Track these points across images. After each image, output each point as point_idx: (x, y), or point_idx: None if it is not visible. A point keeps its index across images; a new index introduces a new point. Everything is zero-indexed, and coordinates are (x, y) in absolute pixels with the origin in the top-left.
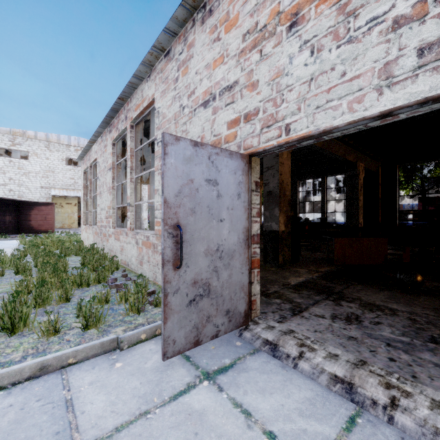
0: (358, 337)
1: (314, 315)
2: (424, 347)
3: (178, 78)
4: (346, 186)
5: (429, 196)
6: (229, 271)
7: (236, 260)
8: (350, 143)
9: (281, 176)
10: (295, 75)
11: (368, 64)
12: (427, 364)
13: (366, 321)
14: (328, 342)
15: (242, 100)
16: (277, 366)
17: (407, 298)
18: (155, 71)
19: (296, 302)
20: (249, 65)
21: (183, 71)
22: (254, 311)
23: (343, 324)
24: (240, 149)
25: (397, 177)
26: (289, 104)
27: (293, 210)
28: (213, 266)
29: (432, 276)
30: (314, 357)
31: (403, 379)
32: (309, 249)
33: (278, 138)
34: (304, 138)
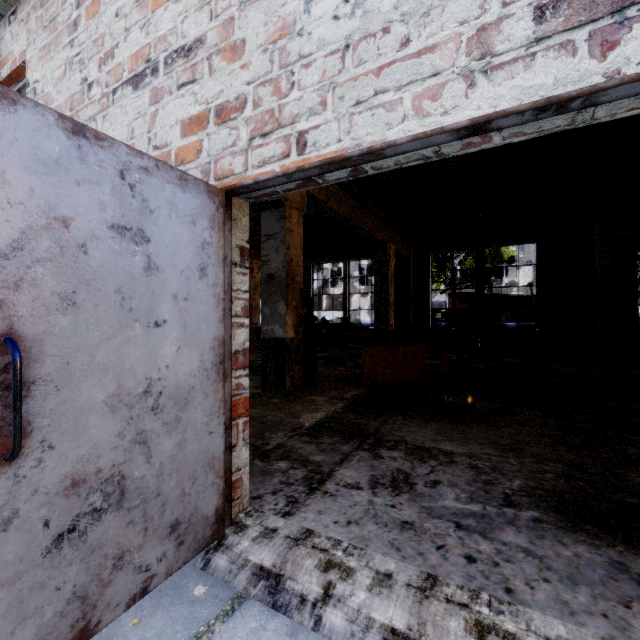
0: (415, 519)
1: (344, 485)
2: (502, 518)
3: (78, 22)
4: (375, 275)
5: (458, 293)
6: (178, 435)
7: (195, 409)
8: (381, 215)
9: (289, 251)
10: (317, 37)
11: (450, 28)
12: (517, 554)
13: (419, 483)
14: (373, 545)
15: (212, 78)
16: (281, 634)
17: (459, 431)
18: (26, 1)
19: (314, 463)
20: (226, 8)
21: (90, 7)
22: (237, 502)
23: (389, 495)
24: (209, 178)
25: (429, 267)
26: (304, 92)
27: (306, 305)
28: (134, 431)
29: (475, 392)
30: (352, 593)
31: (497, 603)
32: (328, 363)
33: (282, 159)
34: (334, 162)
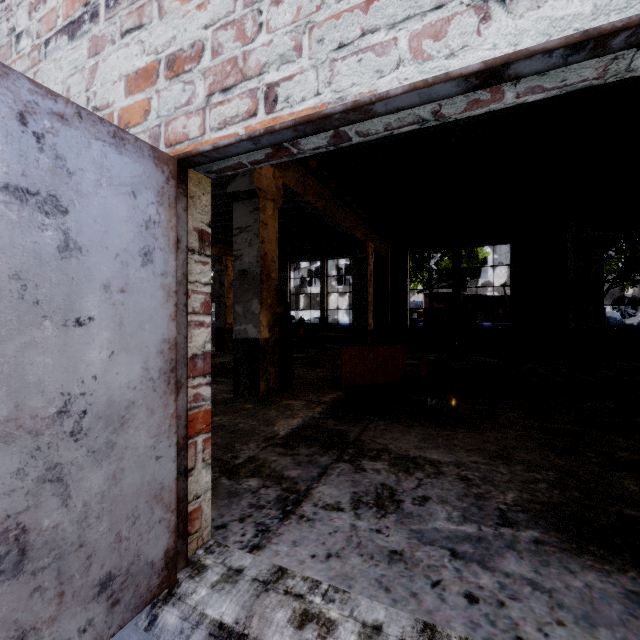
0: (404, 548)
1: (323, 506)
2: (501, 541)
3: None
4: (353, 273)
5: (435, 293)
6: (111, 464)
7: (136, 430)
8: (359, 212)
9: (263, 245)
10: None
11: None
12: (523, 589)
13: (406, 500)
14: (357, 586)
15: (162, 22)
16: None
17: (444, 436)
18: None
19: (289, 480)
20: None
21: None
22: (195, 536)
23: (374, 517)
24: (159, 144)
25: (407, 266)
26: (274, 35)
27: (282, 303)
28: (42, 466)
29: (456, 393)
30: None
31: None
32: (306, 365)
33: (248, 119)
34: (311, 121)
